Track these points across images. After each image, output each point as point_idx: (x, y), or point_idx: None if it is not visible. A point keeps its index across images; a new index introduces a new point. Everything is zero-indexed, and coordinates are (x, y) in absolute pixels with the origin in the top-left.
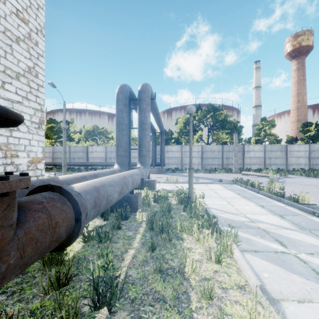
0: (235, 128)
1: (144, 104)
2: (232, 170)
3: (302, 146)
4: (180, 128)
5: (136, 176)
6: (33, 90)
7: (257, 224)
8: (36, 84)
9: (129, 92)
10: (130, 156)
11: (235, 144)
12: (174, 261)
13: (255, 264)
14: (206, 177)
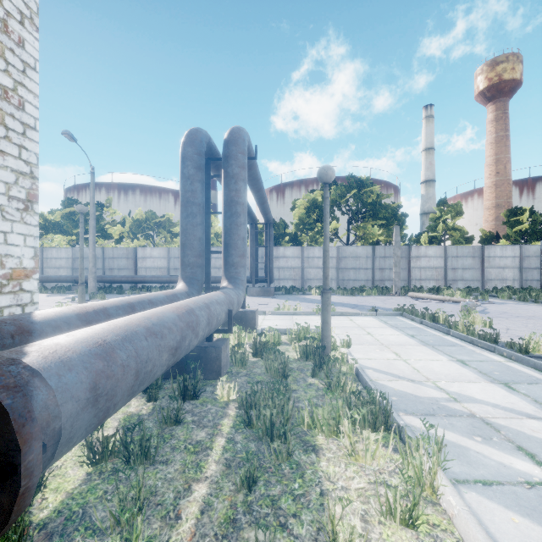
0: (394, 217)
1: (235, 166)
2: (389, 290)
3: (508, 248)
4: (299, 217)
5: (217, 307)
6: (13, 135)
7: (467, 405)
8: (19, 124)
9: (206, 143)
10: (208, 265)
11: (396, 244)
12: (301, 520)
13: (497, 527)
14: (347, 303)
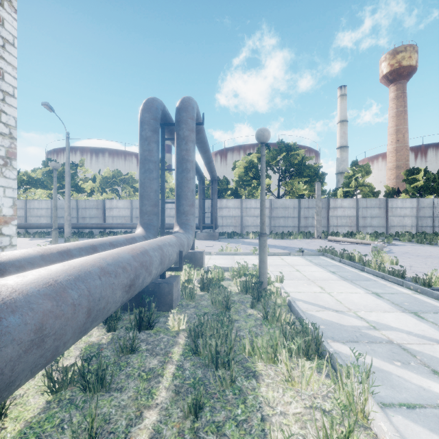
0: (316, 175)
1: (186, 129)
2: (312, 235)
3: (407, 201)
4: (239, 175)
5: (169, 248)
6: None
7: (385, 332)
8: None
9: (161, 111)
10: (163, 213)
11: (318, 197)
12: None
13: None
14: (278, 245)
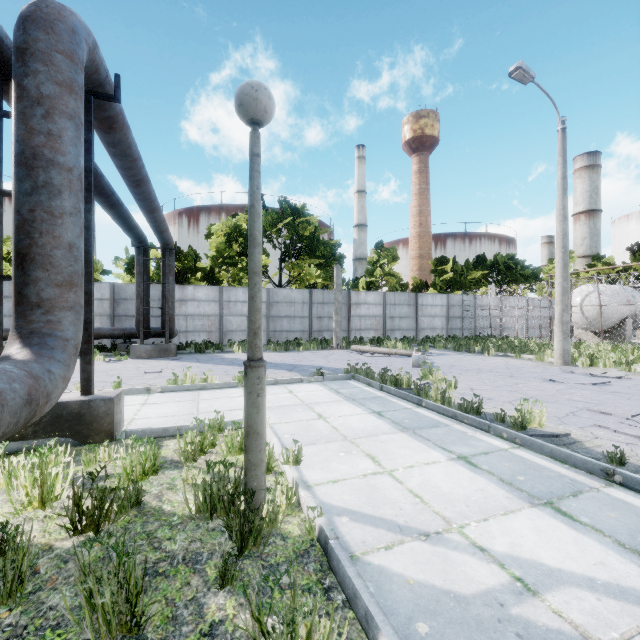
0: (333, 257)
1: (46, 77)
2: (329, 343)
3: (438, 297)
4: (217, 249)
5: None
6: None
7: (554, 600)
8: None
9: None
10: None
11: (338, 287)
12: None
13: None
14: (282, 363)
